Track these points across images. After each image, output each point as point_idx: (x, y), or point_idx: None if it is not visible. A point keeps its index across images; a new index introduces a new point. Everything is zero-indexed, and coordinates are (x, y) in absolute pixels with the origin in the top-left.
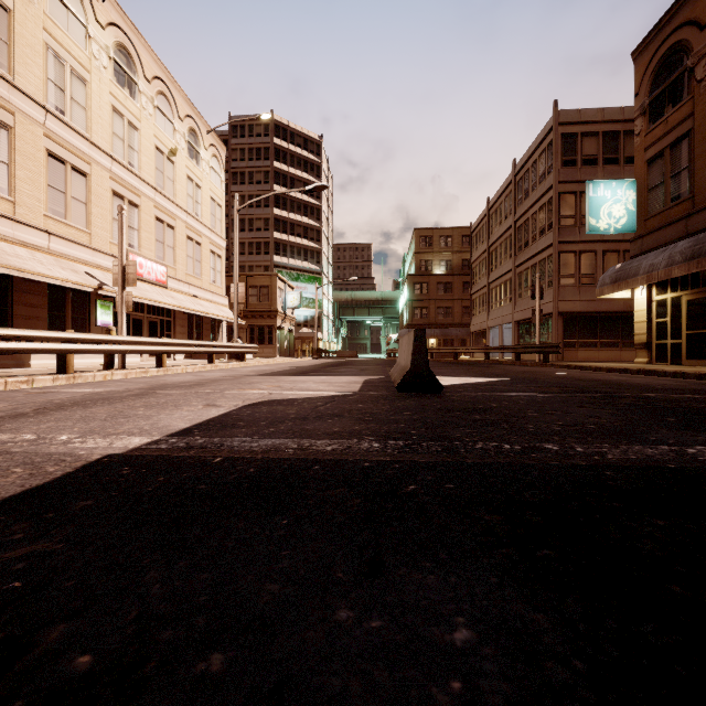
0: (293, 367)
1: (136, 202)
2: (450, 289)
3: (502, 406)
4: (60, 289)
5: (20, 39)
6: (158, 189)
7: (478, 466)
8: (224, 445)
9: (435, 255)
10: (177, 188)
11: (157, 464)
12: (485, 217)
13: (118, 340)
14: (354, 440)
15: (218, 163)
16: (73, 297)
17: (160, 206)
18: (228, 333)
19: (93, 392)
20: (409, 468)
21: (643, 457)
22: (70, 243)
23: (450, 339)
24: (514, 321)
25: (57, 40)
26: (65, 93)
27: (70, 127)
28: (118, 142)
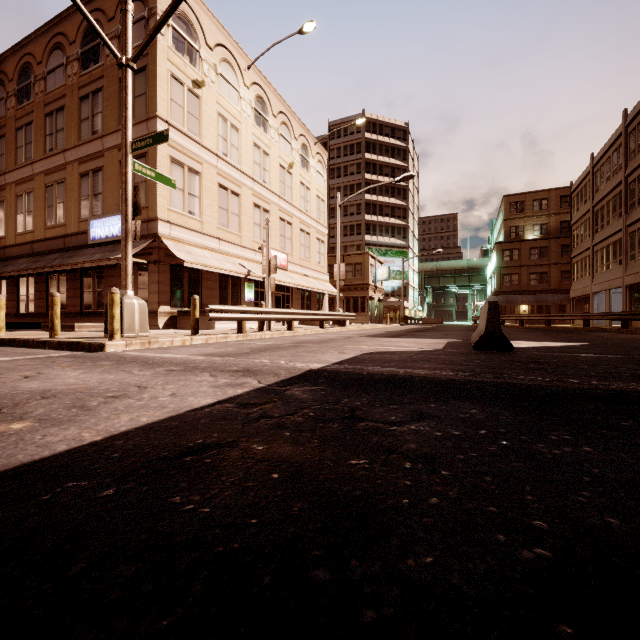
0: (385, 332)
1: (267, 209)
2: (545, 254)
3: (561, 361)
4: (225, 276)
5: (205, 114)
6: (281, 196)
7: (512, 383)
8: (364, 369)
9: (527, 220)
10: (293, 193)
11: (337, 373)
12: (588, 175)
13: (268, 311)
14: (437, 371)
15: (322, 167)
16: (231, 281)
17: (282, 209)
18: (329, 304)
19: (266, 344)
20: (469, 382)
21: (639, 388)
22: (230, 244)
23: (545, 305)
24: (625, 285)
25: (223, 107)
26: (227, 141)
27: (230, 164)
28: (257, 168)
